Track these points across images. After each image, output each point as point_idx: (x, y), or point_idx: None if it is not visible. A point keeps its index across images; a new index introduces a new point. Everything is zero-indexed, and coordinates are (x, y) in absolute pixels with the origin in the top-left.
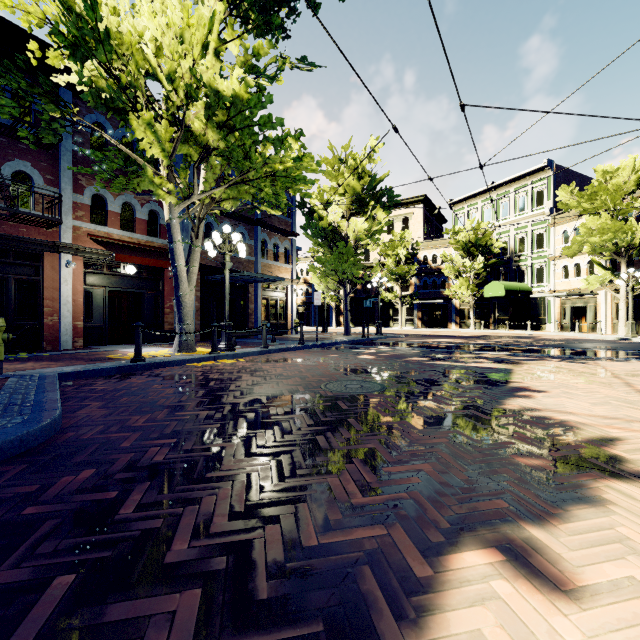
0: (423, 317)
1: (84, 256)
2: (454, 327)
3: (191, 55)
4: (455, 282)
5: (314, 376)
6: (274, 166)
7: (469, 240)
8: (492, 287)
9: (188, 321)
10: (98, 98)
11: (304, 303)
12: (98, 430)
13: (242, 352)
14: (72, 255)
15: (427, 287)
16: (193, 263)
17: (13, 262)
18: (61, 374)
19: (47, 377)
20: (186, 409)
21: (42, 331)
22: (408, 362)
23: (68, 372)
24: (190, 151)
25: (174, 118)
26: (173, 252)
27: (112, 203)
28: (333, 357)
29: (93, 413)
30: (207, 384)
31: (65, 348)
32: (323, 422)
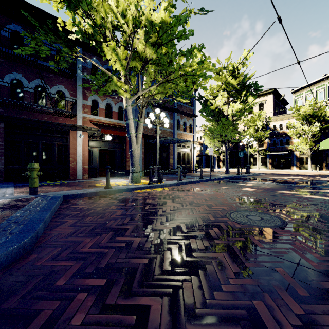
0: (273, 162)
1: (88, 132)
2: (295, 169)
3: (136, 0)
4: (296, 140)
5: (217, 205)
6: (185, 69)
7: (308, 113)
8: (326, 142)
9: (136, 165)
10: (84, 34)
11: (199, 155)
12: (54, 253)
13: (166, 183)
14: (82, 131)
15: (276, 144)
16: (139, 132)
17: (56, 136)
18: (64, 196)
19: (55, 198)
20: (125, 233)
21: (69, 170)
22: (284, 195)
23: (68, 194)
24: (136, 65)
25: (127, 45)
26: (128, 125)
27: (101, 104)
28: (224, 188)
29: (63, 231)
30: (144, 207)
31: (79, 178)
32: (249, 270)
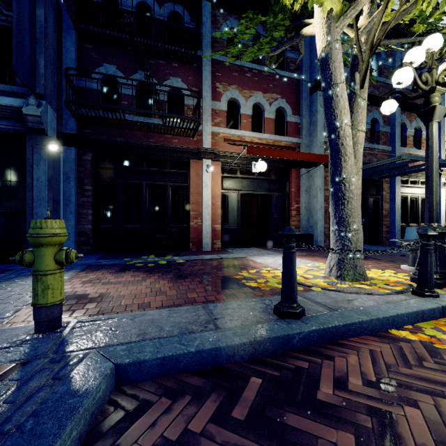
0: None
1: (221, 161)
2: None
3: None
4: None
5: None
6: None
7: None
8: None
9: (354, 224)
10: None
11: None
12: None
13: None
14: (211, 161)
15: None
16: (357, 127)
17: (169, 171)
18: (124, 366)
19: (34, 430)
20: None
21: (189, 233)
22: None
23: (140, 359)
24: None
25: None
26: (331, 104)
27: (244, 106)
28: None
29: None
30: None
31: (206, 250)
32: None
